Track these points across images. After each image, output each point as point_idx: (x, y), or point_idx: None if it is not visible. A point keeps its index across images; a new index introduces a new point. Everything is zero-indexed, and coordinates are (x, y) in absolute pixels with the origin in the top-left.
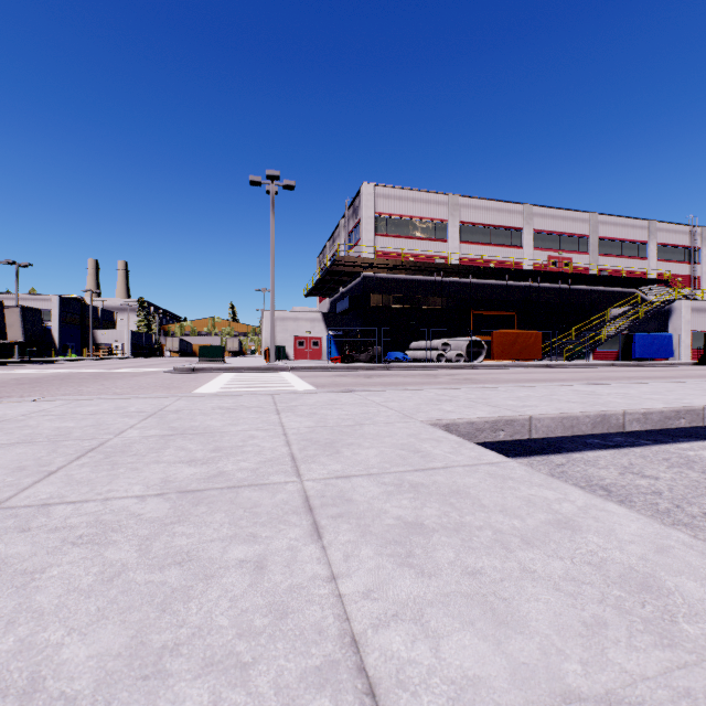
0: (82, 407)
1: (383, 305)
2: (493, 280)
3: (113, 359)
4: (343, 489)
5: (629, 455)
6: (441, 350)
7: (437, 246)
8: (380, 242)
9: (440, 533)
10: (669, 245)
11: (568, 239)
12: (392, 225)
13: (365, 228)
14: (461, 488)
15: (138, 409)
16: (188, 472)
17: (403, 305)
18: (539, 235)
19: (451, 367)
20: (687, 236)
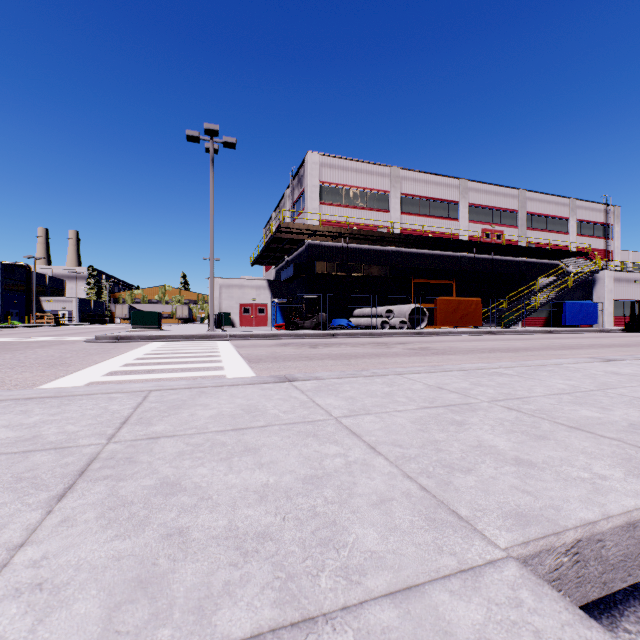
0: None
1: (327, 272)
2: (432, 250)
3: (56, 325)
4: None
5: None
6: (385, 317)
7: (379, 216)
8: (324, 210)
9: None
10: (587, 221)
11: (500, 214)
12: (336, 194)
13: (310, 197)
14: None
15: None
16: None
17: (347, 272)
18: (474, 209)
19: (398, 334)
20: (602, 214)
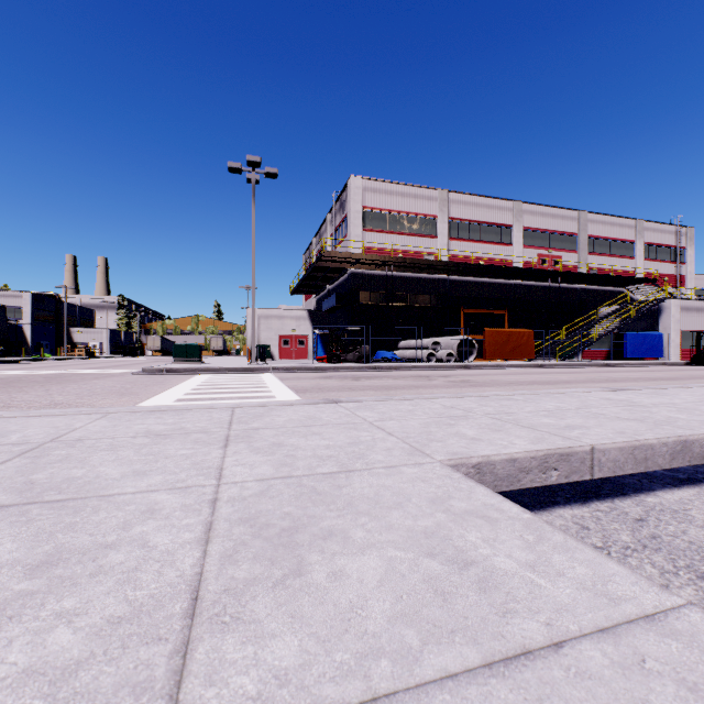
0: None
1: (371, 302)
2: (483, 278)
3: (88, 358)
4: None
5: None
6: (432, 349)
7: (426, 242)
8: (367, 237)
9: None
10: (655, 244)
11: (558, 237)
12: (380, 220)
13: (353, 223)
14: None
15: (21, 438)
16: None
17: (391, 302)
18: (529, 233)
19: (443, 368)
20: (673, 236)
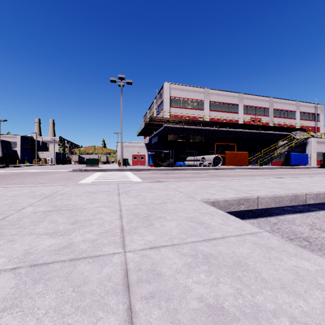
0: (11, 191)
1: (174, 139)
2: (225, 128)
3: (46, 165)
4: (154, 261)
5: (309, 217)
6: (201, 161)
7: (199, 112)
8: (172, 110)
9: (242, 323)
10: (305, 112)
11: (259, 110)
12: (178, 102)
13: (165, 104)
14: (240, 258)
15: (41, 193)
16: (46, 244)
17: (183, 139)
18: (246, 107)
19: (206, 169)
20: (313, 108)
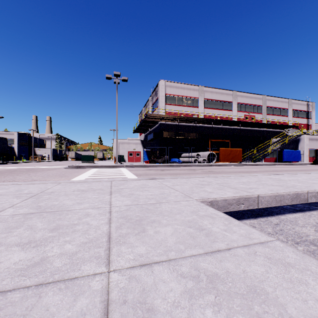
0: None
1: (169, 136)
2: (219, 125)
3: (43, 161)
4: (145, 286)
5: (312, 216)
6: (196, 157)
7: (194, 109)
8: (167, 107)
9: None
10: (297, 110)
11: (253, 107)
12: (173, 100)
13: (161, 101)
14: (255, 282)
15: (28, 191)
16: (13, 259)
17: (178, 136)
18: (240, 105)
19: (201, 165)
20: (305, 106)
